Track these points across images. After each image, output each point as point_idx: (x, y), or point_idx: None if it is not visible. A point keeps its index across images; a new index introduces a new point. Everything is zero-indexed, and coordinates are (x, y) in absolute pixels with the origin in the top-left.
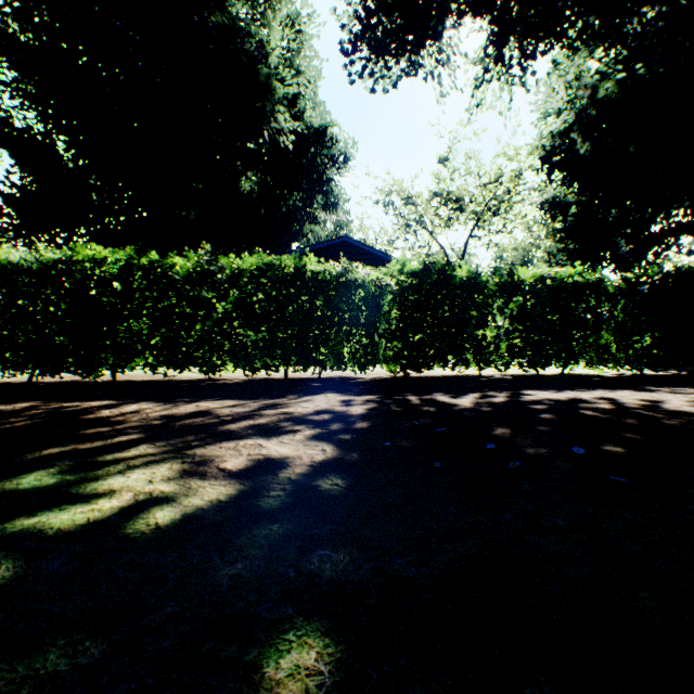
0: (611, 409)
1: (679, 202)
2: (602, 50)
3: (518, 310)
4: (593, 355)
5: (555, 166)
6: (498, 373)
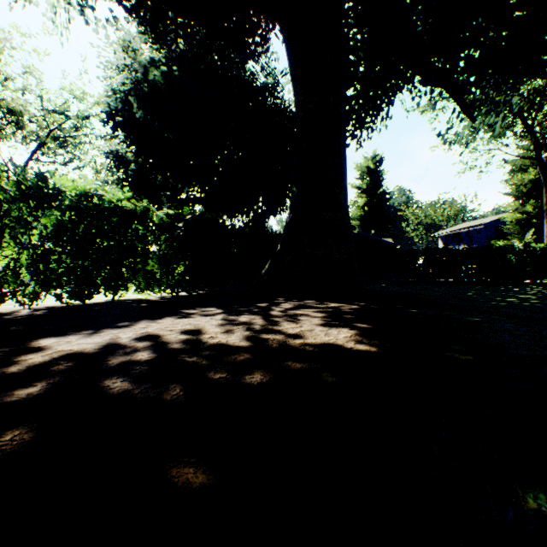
0: (151, 361)
1: (196, 182)
2: (152, 36)
3: (56, 227)
4: (142, 281)
5: (120, 125)
6: (32, 306)
